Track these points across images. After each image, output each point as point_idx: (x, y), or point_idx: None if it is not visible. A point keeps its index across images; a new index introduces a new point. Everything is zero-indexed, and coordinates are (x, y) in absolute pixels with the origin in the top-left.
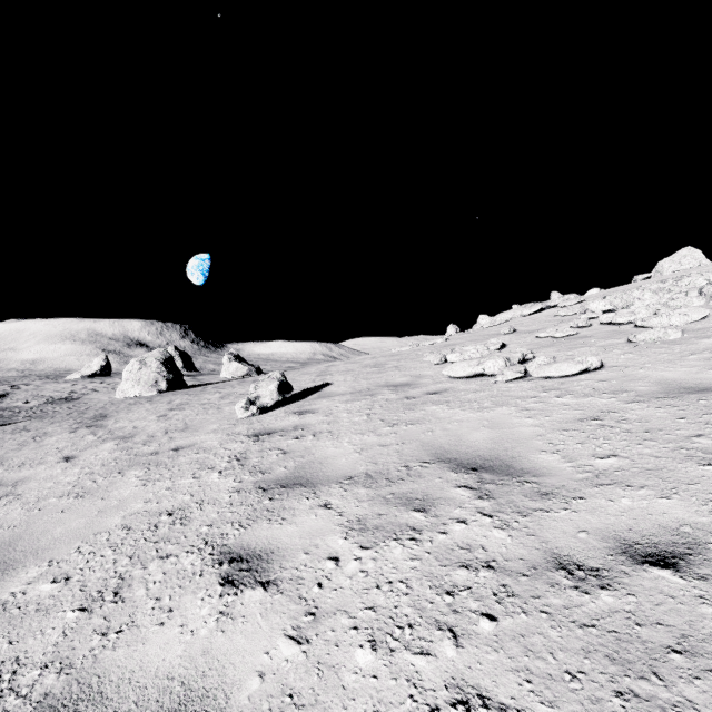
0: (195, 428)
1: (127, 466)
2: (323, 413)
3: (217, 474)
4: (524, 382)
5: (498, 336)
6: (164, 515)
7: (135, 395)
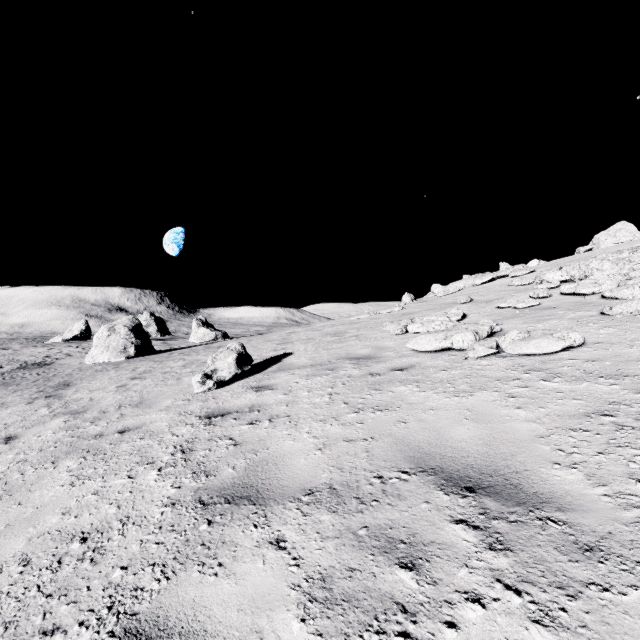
0: (149, 403)
1: (64, 453)
2: (281, 390)
3: (155, 473)
4: (498, 358)
5: (456, 305)
6: (76, 541)
7: (104, 361)
